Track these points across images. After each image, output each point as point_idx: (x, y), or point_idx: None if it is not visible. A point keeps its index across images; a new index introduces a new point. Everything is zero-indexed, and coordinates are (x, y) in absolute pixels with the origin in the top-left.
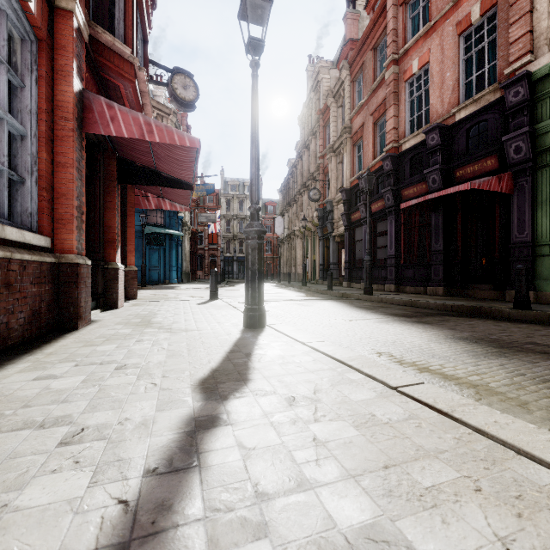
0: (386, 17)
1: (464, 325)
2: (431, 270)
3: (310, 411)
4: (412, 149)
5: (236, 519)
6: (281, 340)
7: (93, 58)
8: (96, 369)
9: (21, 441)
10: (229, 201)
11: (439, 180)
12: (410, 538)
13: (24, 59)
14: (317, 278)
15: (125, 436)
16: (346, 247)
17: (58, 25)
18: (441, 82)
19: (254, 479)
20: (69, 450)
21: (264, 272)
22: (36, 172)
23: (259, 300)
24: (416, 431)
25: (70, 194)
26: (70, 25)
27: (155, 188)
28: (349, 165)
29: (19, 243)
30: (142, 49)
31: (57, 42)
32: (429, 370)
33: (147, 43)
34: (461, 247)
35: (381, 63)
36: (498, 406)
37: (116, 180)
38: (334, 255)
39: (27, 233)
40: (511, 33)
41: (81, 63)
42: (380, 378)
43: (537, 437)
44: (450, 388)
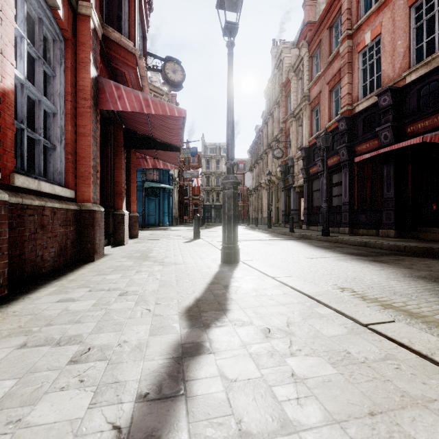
0: None
1: (420, 264)
2: (383, 215)
3: (285, 344)
4: (365, 110)
5: None
6: (253, 274)
7: (105, 52)
8: (104, 294)
9: (40, 356)
10: (208, 161)
11: (391, 136)
12: None
13: (55, 55)
14: (280, 221)
15: (122, 358)
16: (305, 196)
17: (79, 27)
18: (392, 50)
19: (237, 414)
20: (76, 368)
21: None
22: (64, 140)
23: (234, 240)
24: (396, 374)
25: (88, 157)
26: (88, 26)
27: (151, 152)
28: (307, 127)
29: (51, 195)
30: (142, 44)
31: (79, 40)
32: (393, 307)
33: (145, 39)
34: (412, 195)
35: (336, 39)
36: None
37: (123, 146)
38: (295, 203)
39: (56, 187)
40: None
41: (96, 55)
42: (349, 314)
43: None
44: (418, 326)
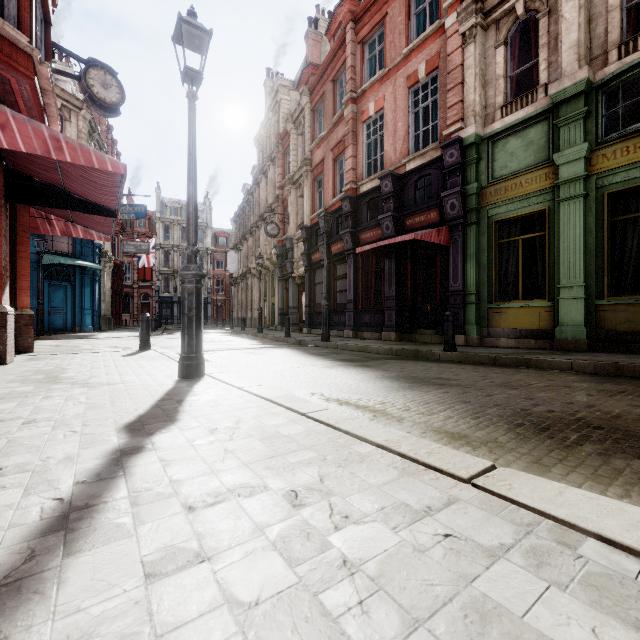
0: (345, 51)
1: (398, 366)
2: (386, 315)
3: (228, 435)
4: (369, 192)
5: (153, 493)
6: (218, 387)
7: None
8: None
9: None
10: (168, 227)
11: (392, 227)
12: (268, 483)
13: None
14: (276, 323)
15: (49, 468)
16: (307, 290)
17: None
18: (394, 130)
19: (171, 475)
20: None
21: (214, 317)
22: None
23: (196, 348)
24: (304, 438)
25: None
26: None
27: (61, 210)
28: (309, 200)
29: None
30: (42, 30)
31: None
32: (347, 404)
33: (50, 24)
34: (411, 294)
35: (341, 97)
36: (383, 423)
37: (3, 197)
38: (294, 298)
39: None
40: (448, 98)
41: None
42: (296, 409)
43: (379, 431)
44: (356, 415)
